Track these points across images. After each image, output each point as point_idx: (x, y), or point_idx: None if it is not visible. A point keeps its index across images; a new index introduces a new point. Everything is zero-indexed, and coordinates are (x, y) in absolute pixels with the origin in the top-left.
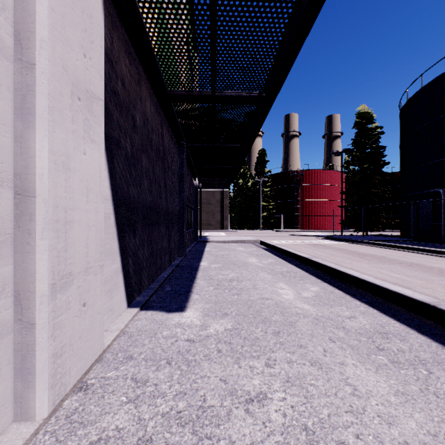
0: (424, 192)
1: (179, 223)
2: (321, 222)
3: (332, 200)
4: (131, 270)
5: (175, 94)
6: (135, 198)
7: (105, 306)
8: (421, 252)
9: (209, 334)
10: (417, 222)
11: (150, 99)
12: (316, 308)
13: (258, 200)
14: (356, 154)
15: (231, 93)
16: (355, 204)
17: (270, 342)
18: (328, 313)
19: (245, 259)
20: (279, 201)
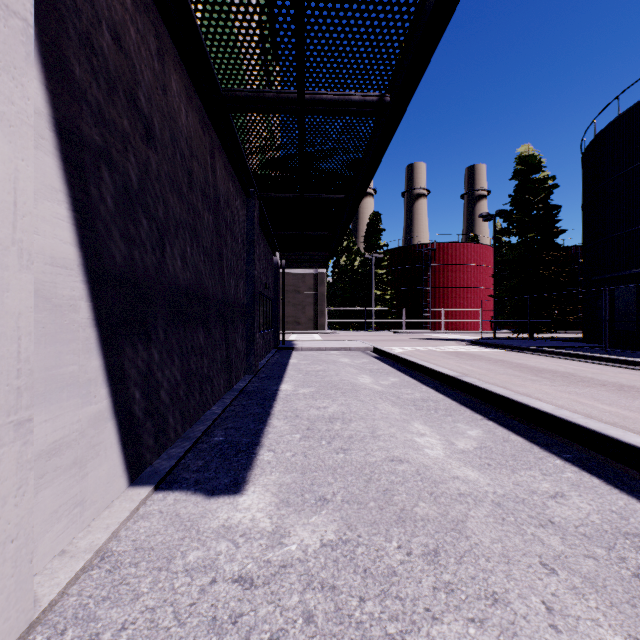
0: (623, 273)
1: (247, 320)
2: (461, 319)
3: (477, 287)
4: (138, 411)
5: (234, 95)
6: (151, 272)
7: (60, 499)
8: (626, 366)
9: (288, 558)
10: (611, 320)
11: (187, 97)
12: (487, 475)
13: (369, 287)
14: (516, 218)
15: (332, 95)
16: (515, 293)
17: (422, 585)
18: (512, 487)
19: (352, 379)
20: (400, 289)
